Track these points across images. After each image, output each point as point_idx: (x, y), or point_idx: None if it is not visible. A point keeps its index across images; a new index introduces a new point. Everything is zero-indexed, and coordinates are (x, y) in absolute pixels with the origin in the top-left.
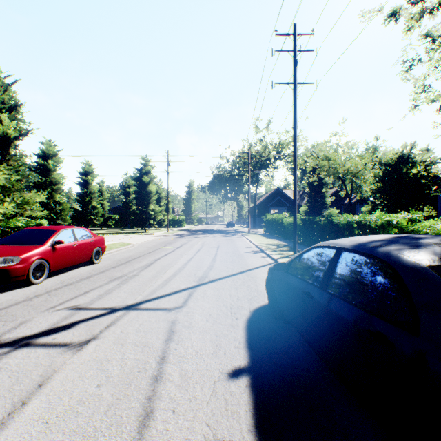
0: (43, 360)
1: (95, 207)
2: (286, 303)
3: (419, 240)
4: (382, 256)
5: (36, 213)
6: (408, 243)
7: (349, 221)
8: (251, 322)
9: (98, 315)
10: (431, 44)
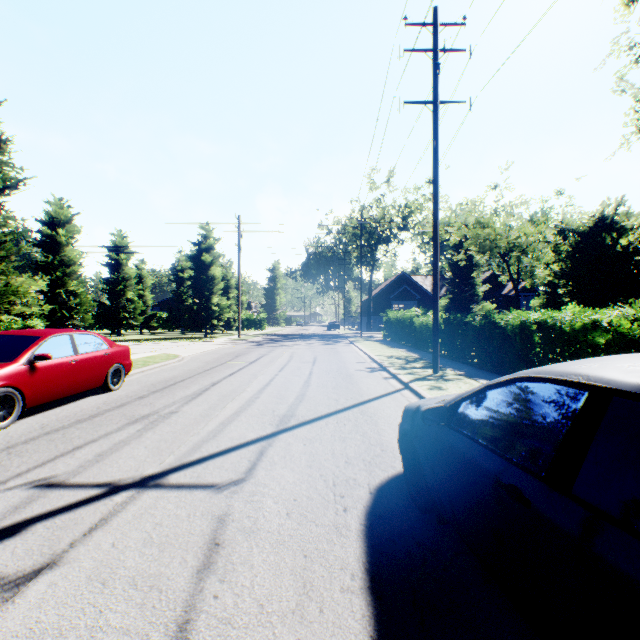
0: None
1: (131, 300)
2: (450, 492)
3: None
4: None
5: (32, 308)
6: None
7: (524, 321)
8: (373, 519)
9: (80, 501)
10: None
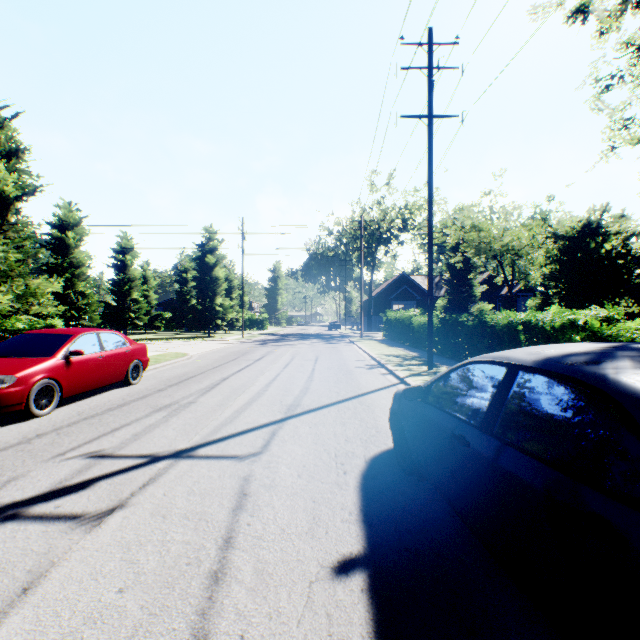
0: (36, 544)
1: (136, 301)
2: (424, 450)
3: None
4: (594, 381)
5: (48, 309)
6: (635, 358)
7: (512, 321)
8: (367, 479)
9: (130, 466)
10: (636, 56)
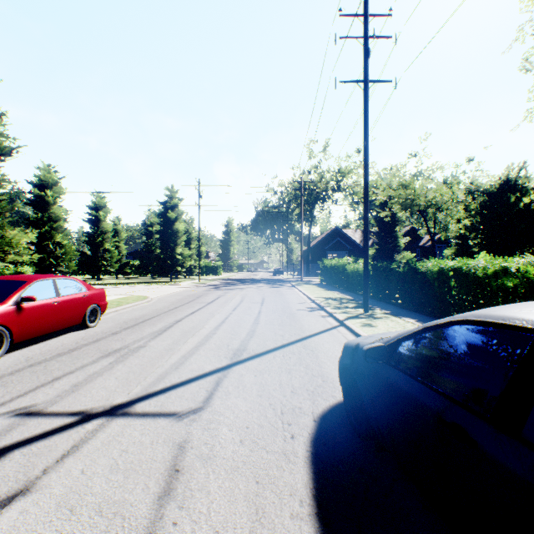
0: None
1: (108, 250)
2: (390, 424)
3: None
4: None
5: (24, 257)
6: None
7: (442, 268)
8: (318, 446)
9: (55, 428)
10: None
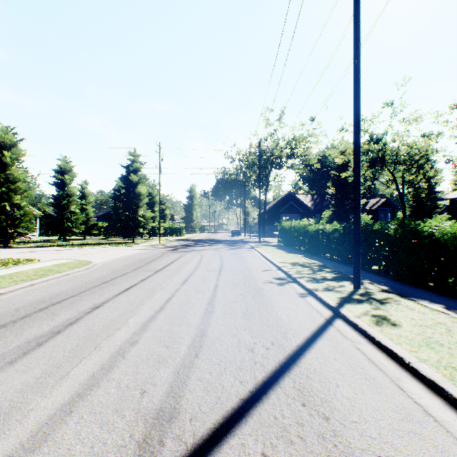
0: None
1: (74, 213)
2: None
3: None
4: None
5: None
6: None
7: None
8: None
9: None
10: None
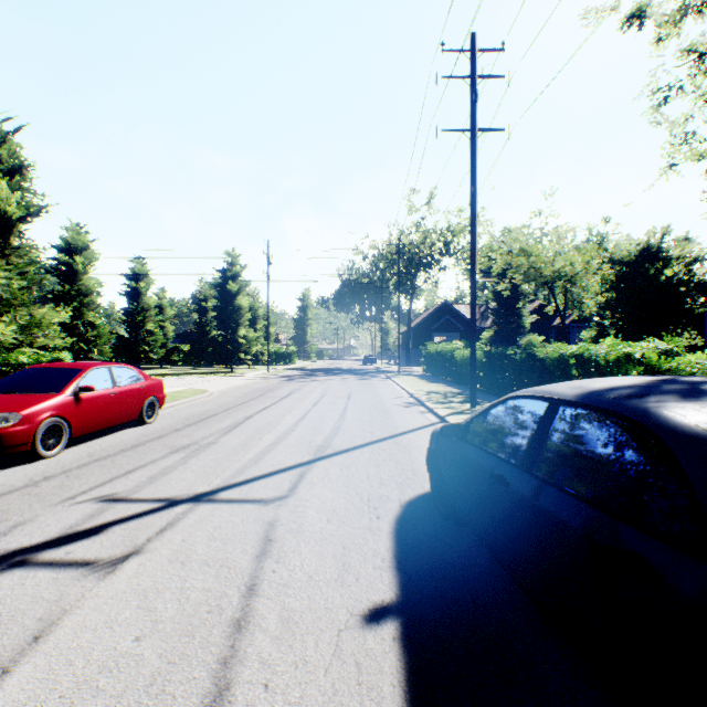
0: (47, 592)
1: (151, 332)
2: (462, 492)
3: (697, 385)
4: (635, 415)
5: (54, 341)
6: (680, 392)
7: (563, 354)
8: (402, 524)
9: (146, 511)
10: (698, 64)
